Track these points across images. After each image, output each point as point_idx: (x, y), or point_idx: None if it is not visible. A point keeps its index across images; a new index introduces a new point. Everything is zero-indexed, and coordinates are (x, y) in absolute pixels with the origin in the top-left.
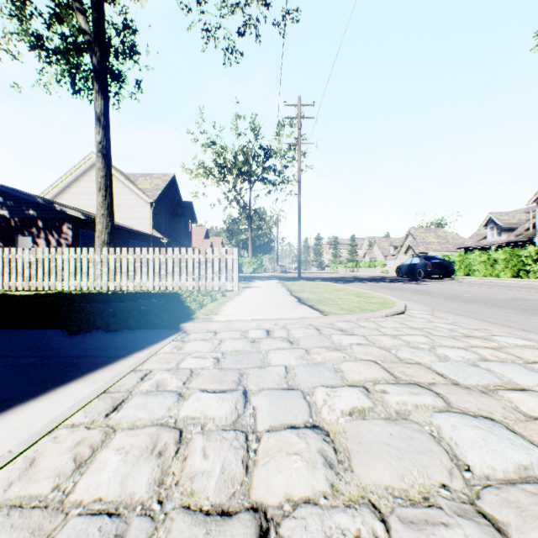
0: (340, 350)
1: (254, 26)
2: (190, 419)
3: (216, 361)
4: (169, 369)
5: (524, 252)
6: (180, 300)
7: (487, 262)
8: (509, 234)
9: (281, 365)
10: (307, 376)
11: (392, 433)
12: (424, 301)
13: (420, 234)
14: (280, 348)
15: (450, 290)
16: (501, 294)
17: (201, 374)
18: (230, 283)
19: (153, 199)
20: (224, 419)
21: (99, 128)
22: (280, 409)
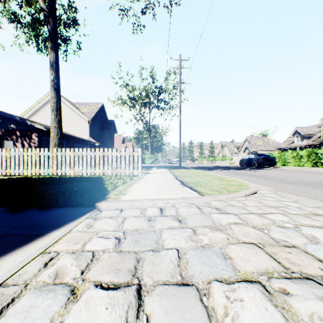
0: (222, 231)
1: (152, 8)
2: None
3: (117, 242)
4: (74, 251)
5: (319, 151)
6: (102, 182)
7: (296, 157)
8: (308, 140)
9: (173, 248)
10: (199, 264)
11: None
12: (265, 183)
13: (253, 140)
14: (171, 227)
15: (277, 175)
16: (313, 178)
17: (100, 259)
18: (136, 171)
19: (90, 118)
20: None
21: (52, 71)
22: None
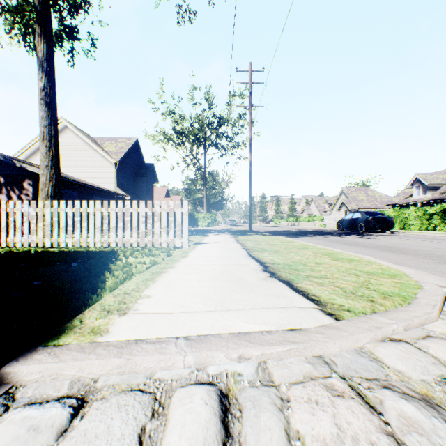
0: None
1: None
2: None
3: None
4: None
5: None
6: (108, 264)
7: (422, 217)
8: (434, 193)
9: None
10: None
11: None
12: (421, 265)
13: (352, 193)
14: None
15: (416, 246)
16: None
17: None
18: (179, 239)
19: (117, 160)
20: None
21: (42, 74)
22: None
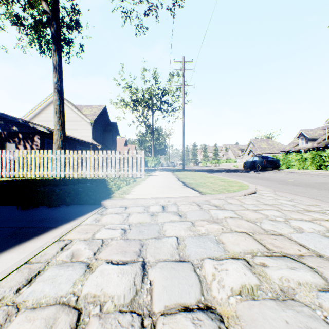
0: (218, 223)
1: (154, 10)
2: (91, 297)
3: (123, 232)
4: (85, 239)
5: (324, 153)
6: (105, 184)
7: (300, 160)
8: (313, 143)
9: (173, 236)
10: (195, 247)
11: (287, 320)
12: (266, 184)
13: (257, 143)
14: (172, 221)
15: (280, 177)
16: (314, 180)
17: (109, 244)
18: (139, 173)
19: (92, 121)
20: (122, 298)
21: (55, 73)
22: (174, 285)
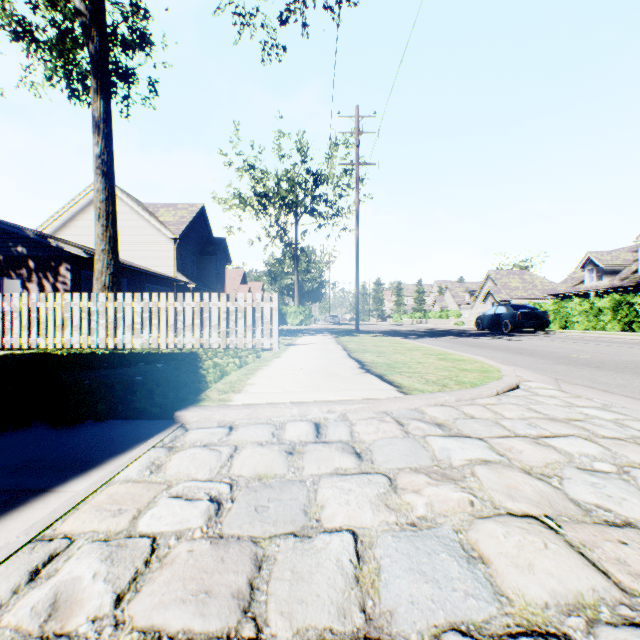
0: (457, 482)
1: (300, 11)
2: None
3: (212, 512)
4: (108, 537)
5: (637, 299)
6: (196, 364)
7: (589, 312)
8: (612, 278)
9: (344, 528)
10: (407, 577)
11: None
12: (534, 365)
13: (502, 278)
14: (339, 471)
15: (555, 348)
16: (628, 355)
17: (168, 560)
18: (268, 340)
19: (176, 234)
20: None
21: (98, 137)
22: None
